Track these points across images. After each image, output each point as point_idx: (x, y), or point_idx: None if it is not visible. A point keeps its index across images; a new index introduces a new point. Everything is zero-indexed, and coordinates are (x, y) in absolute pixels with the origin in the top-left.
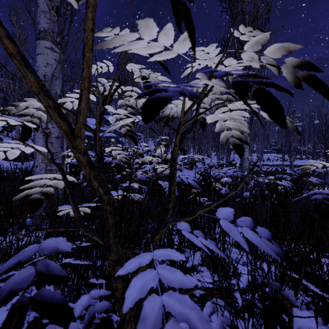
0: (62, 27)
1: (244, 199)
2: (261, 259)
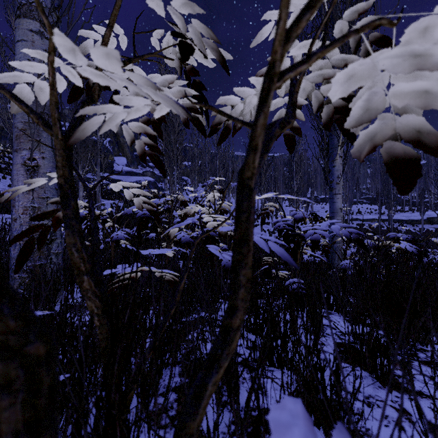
0: (59, 2)
1: (344, 271)
2: (437, 423)
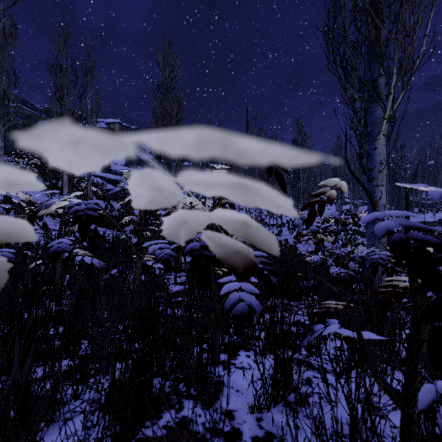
0: None
1: None
2: None
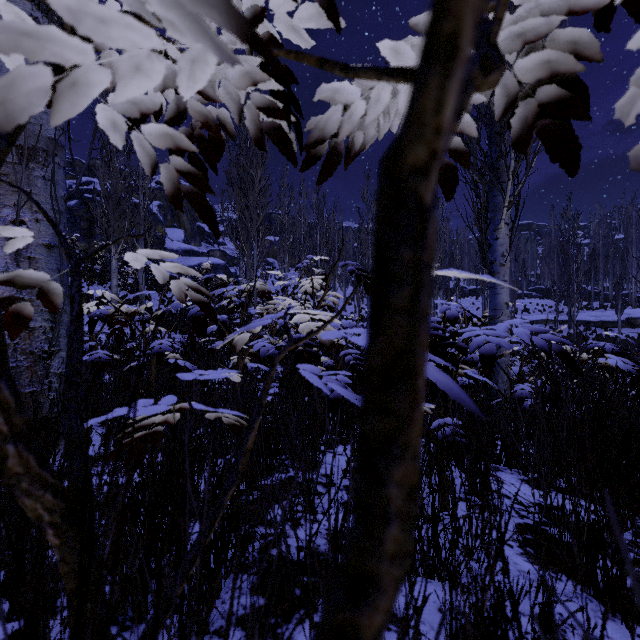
0: None
1: (519, 402)
2: None
